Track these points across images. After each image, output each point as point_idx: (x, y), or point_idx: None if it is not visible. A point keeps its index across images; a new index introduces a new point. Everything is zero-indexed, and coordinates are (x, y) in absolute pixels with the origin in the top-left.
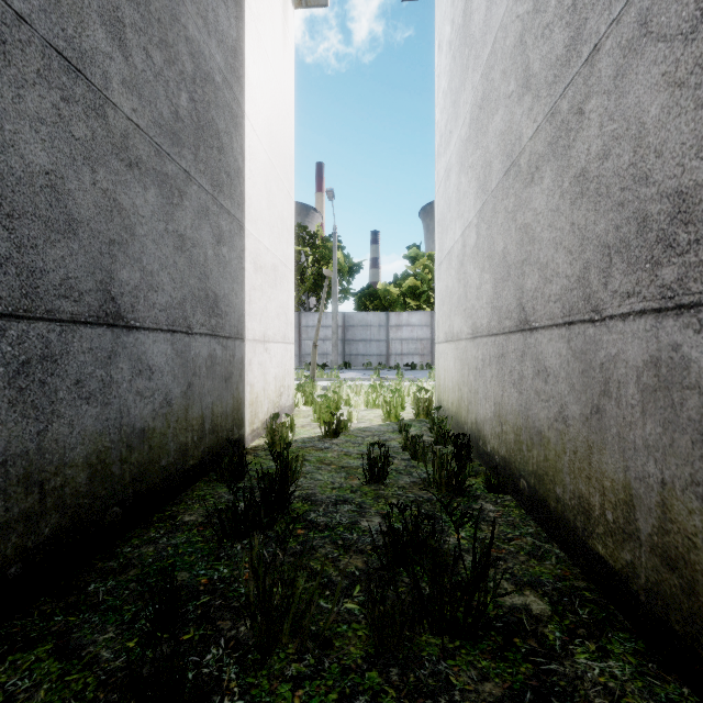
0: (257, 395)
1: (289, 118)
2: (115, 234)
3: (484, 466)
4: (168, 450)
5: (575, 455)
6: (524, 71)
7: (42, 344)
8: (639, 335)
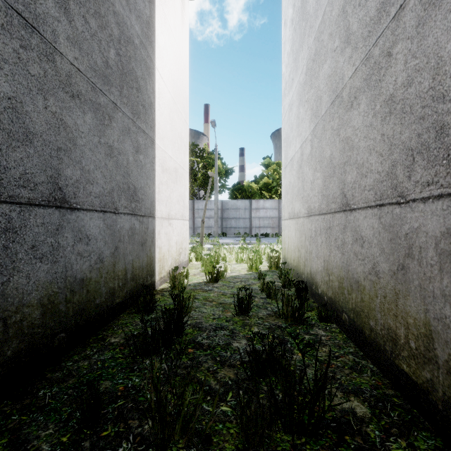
0: (164, 255)
1: (185, 71)
2: (62, 143)
3: (316, 303)
4: (101, 293)
5: (384, 299)
6: (345, 32)
7: (5, 220)
8: (437, 213)
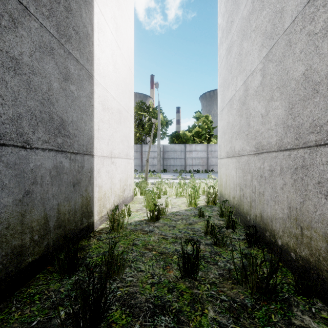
0: (105, 193)
1: (130, 24)
2: None
3: (273, 254)
4: None
5: None
6: None
7: None
8: None
